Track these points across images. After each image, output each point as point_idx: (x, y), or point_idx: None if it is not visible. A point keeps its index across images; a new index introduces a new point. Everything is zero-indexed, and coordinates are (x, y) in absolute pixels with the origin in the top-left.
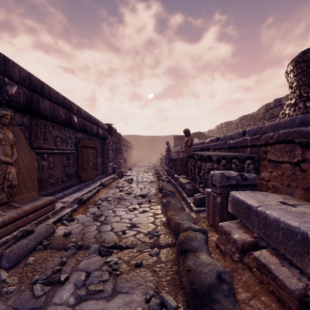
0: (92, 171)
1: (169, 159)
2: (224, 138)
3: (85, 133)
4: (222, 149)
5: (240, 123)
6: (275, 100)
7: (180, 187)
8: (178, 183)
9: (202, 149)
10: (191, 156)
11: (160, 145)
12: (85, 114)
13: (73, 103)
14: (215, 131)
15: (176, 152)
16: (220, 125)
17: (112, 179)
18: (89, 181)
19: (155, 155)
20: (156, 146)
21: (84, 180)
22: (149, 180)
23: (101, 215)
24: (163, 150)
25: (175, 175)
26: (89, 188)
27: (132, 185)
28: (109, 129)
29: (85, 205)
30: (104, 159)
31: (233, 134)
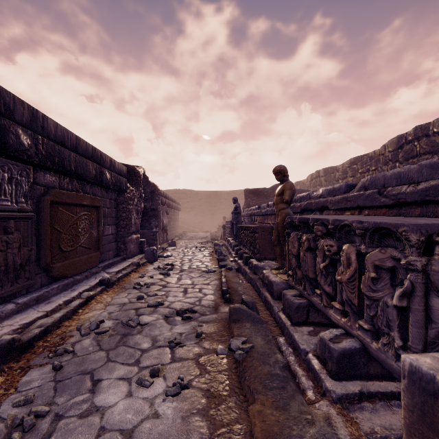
0: (88, 253)
1: (239, 227)
2: (375, 182)
3: (66, 177)
4: (366, 208)
5: (349, 170)
6: (417, 128)
7: (268, 291)
8: (262, 279)
9: (306, 209)
10: (297, 225)
11: (221, 205)
12: (59, 131)
13: (14, 96)
14: (307, 184)
15: (248, 215)
16: (315, 174)
17: (132, 267)
18: (79, 274)
19: (215, 220)
20: (216, 206)
21: (61, 276)
22: (204, 268)
23: (42, 413)
24: (227, 212)
25: (252, 259)
26: (71, 292)
27: (169, 280)
28: (131, 174)
29: (25, 357)
30: (120, 228)
31: (411, 171)
